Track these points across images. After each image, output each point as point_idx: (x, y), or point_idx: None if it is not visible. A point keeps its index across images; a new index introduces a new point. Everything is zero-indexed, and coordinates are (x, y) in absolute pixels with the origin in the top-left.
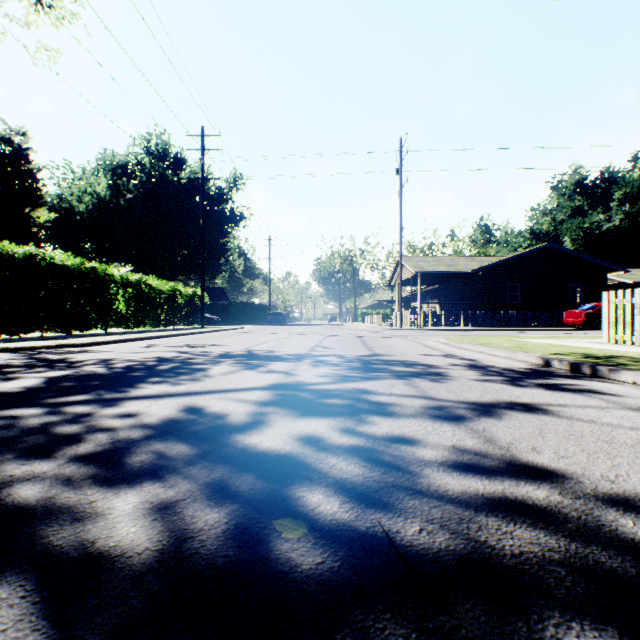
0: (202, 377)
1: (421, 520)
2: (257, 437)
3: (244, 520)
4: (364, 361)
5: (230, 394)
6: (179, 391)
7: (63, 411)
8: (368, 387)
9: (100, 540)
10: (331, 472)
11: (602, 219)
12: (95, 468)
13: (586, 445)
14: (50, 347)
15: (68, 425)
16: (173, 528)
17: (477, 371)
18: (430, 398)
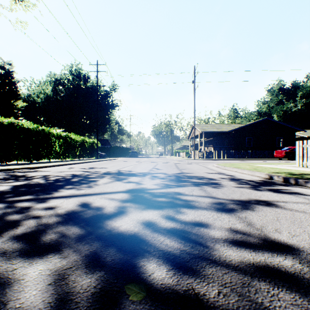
0: (93, 185)
1: (218, 284)
2: (119, 222)
3: (106, 285)
4: (177, 176)
5: (107, 195)
6: (80, 193)
7: (15, 205)
8: (180, 191)
9: (10, 302)
10: (161, 247)
11: (292, 106)
12: (22, 244)
13: (305, 227)
14: (19, 169)
15: (15, 214)
16: (60, 291)
17: (235, 182)
18: (213, 197)
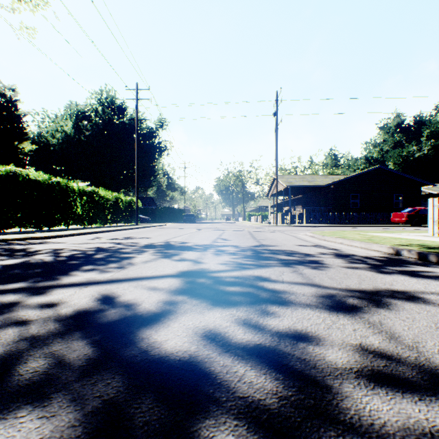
0: (126, 265)
1: None
2: (163, 333)
3: None
4: (255, 250)
5: (146, 282)
6: (104, 278)
7: None
8: (262, 274)
9: None
10: (240, 389)
11: (415, 149)
12: None
13: None
14: (20, 239)
15: None
16: None
17: (345, 259)
18: (317, 286)
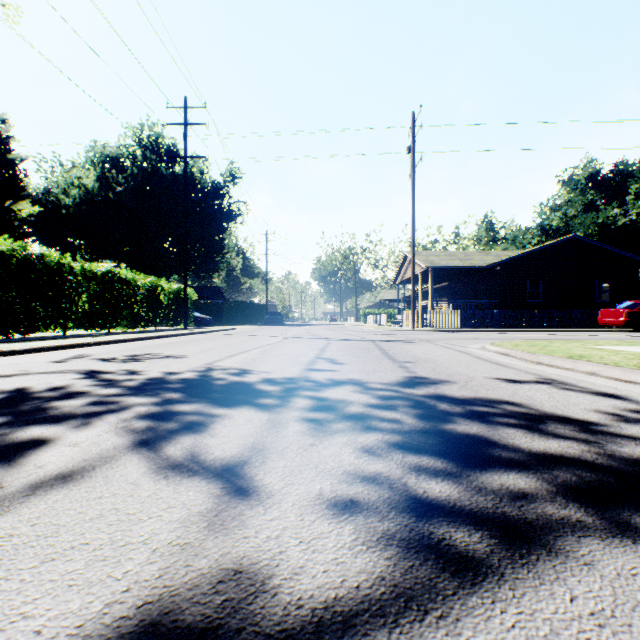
0: None
1: None
2: None
3: None
4: (416, 404)
5: None
6: None
7: None
8: None
9: None
10: None
11: (617, 214)
12: None
13: None
14: None
15: None
16: None
17: None
18: None
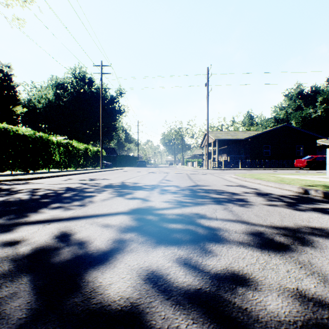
0: (87, 203)
1: None
2: (108, 276)
3: None
4: (192, 190)
5: (101, 219)
6: (66, 216)
7: None
8: (199, 212)
9: None
10: None
11: (312, 112)
12: None
13: None
14: (8, 180)
15: None
16: None
17: (265, 197)
18: (246, 222)
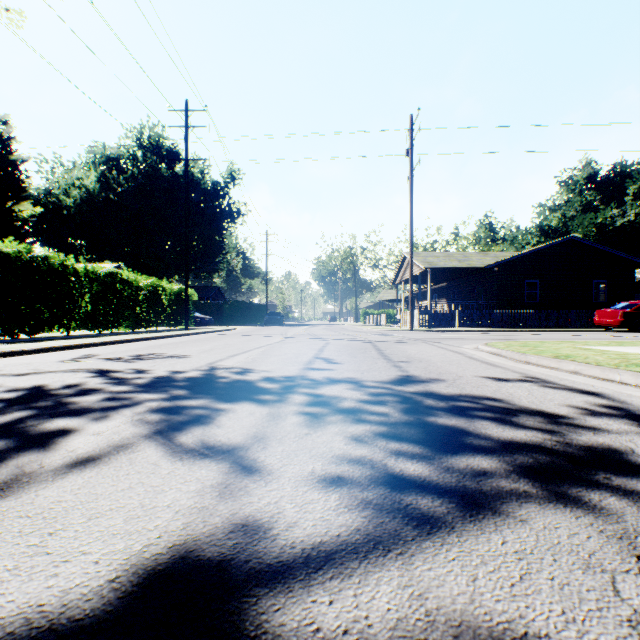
0: None
1: None
2: None
3: None
4: (404, 399)
5: None
6: None
7: None
8: (531, 616)
9: None
10: None
11: (616, 214)
12: None
13: None
14: None
15: None
16: None
17: None
18: None
